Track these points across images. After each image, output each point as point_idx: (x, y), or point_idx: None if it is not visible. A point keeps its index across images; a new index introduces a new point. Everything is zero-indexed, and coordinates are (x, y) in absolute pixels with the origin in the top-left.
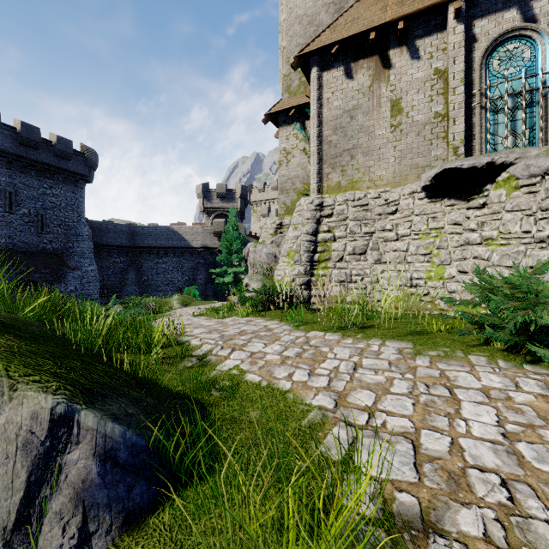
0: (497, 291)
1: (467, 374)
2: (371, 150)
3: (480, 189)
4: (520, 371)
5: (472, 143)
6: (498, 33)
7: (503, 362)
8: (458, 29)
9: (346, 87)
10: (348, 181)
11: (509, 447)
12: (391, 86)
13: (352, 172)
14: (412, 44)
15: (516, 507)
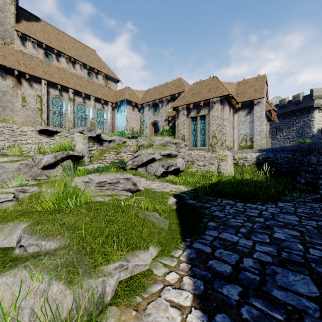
0: None
1: None
2: (13, 110)
3: (53, 135)
4: None
5: (48, 120)
6: (55, 95)
7: None
8: (45, 88)
9: (1, 82)
10: (2, 118)
11: None
12: (22, 91)
13: (5, 116)
14: (30, 82)
15: None
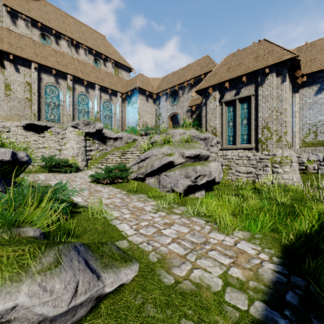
0: (46, 159)
1: (40, 175)
2: None
3: (43, 131)
4: (50, 173)
5: (40, 113)
6: (49, 82)
7: (47, 173)
8: (36, 73)
9: None
10: None
11: (46, 178)
12: (6, 77)
13: None
14: (16, 65)
15: (46, 179)
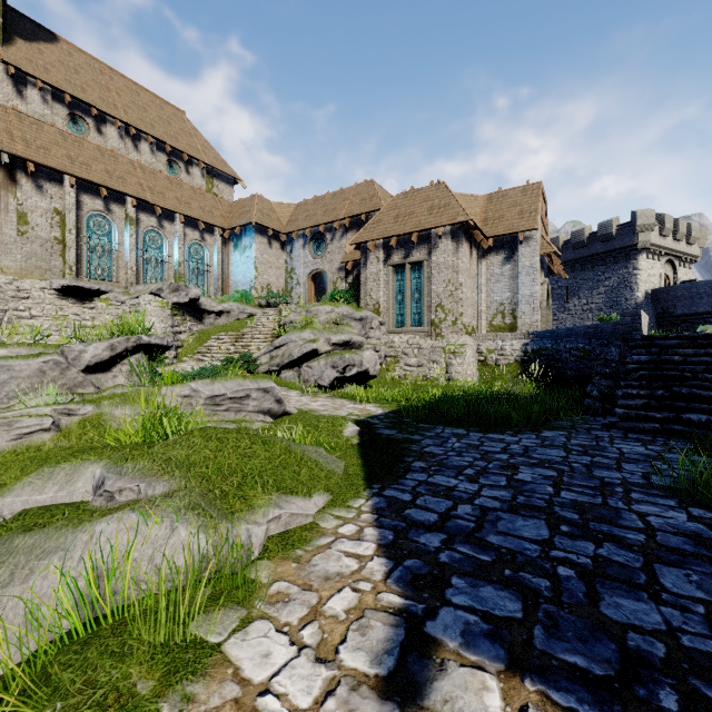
0: None
1: None
2: None
3: (92, 299)
4: None
5: (79, 265)
6: (94, 209)
7: None
8: (73, 195)
9: None
10: None
11: None
12: (19, 201)
13: None
14: (37, 180)
15: None
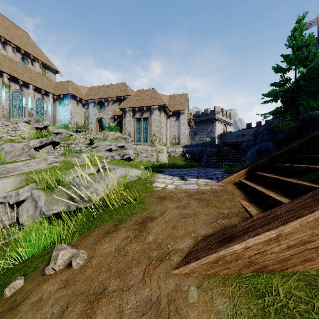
0: None
1: None
2: None
3: None
4: None
5: None
6: None
7: None
8: None
9: None
10: None
11: None
12: None
13: None
14: None
15: None
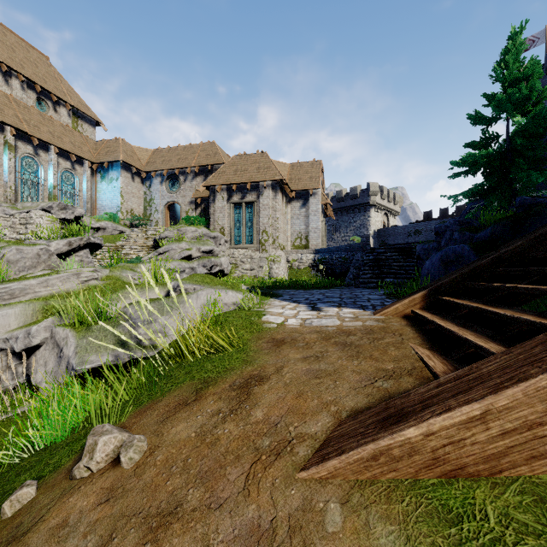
0: None
1: None
2: None
3: None
4: None
5: None
6: None
7: None
8: None
9: None
10: None
11: None
12: None
13: None
14: None
15: None
